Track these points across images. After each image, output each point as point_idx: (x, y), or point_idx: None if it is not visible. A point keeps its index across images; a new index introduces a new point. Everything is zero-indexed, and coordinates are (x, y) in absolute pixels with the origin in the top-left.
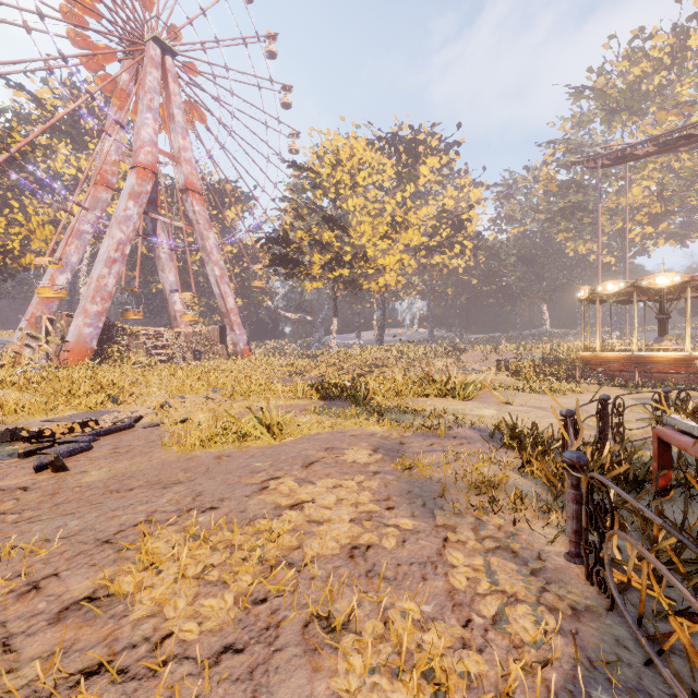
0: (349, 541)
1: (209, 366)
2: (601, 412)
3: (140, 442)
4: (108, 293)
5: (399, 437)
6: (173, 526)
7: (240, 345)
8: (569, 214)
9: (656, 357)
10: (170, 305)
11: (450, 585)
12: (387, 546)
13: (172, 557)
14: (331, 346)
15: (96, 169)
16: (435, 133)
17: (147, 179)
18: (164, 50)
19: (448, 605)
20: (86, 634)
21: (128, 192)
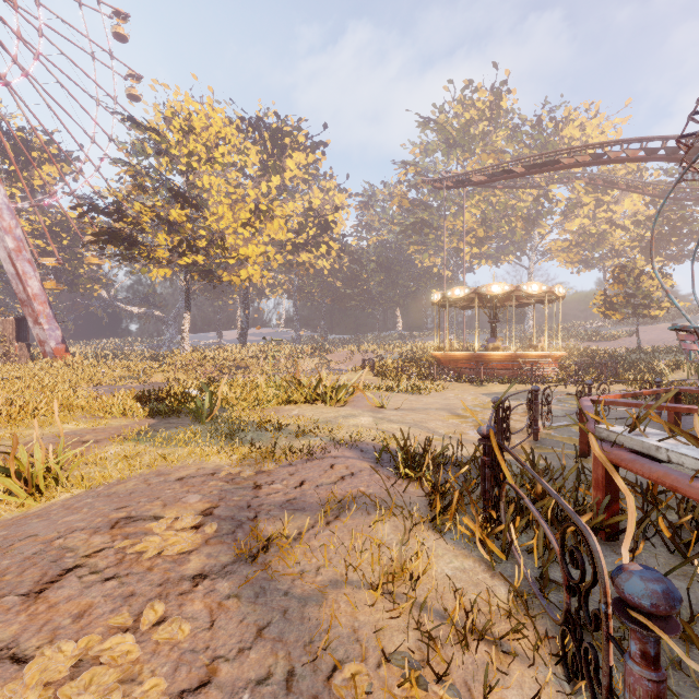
0: None
1: None
2: (497, 419)
3: None
4: None
5: (254, 474)
6: None
7: (50, 343)
8: (419, 228)
9: (491, 355)
10: None
11: None
12: None
13: None
14: (182, 345)
15: None
16: (302, 128)
17: None
18: None
19: None
20: None
21: None
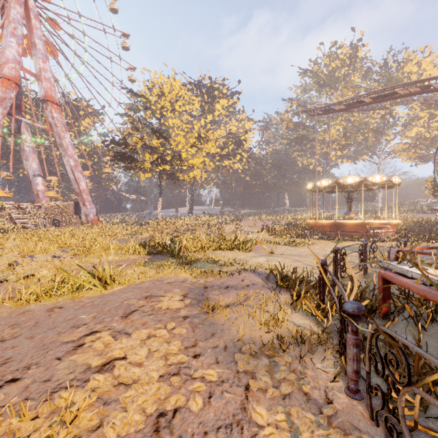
0: (155, 408)
1: (65, 231)
2: (335, 259)
3: None
4: None
5: (204, 282)
6: None
7: (90, 215)
8: (300, 141)
9: (347, 223)
10: (33, 186)
11: None
12: (194, 409)
13: None
14: (157, 216)
15: None
16: (225, 84)
17: (11, 88)
18: None
19: None
20: None
21: None
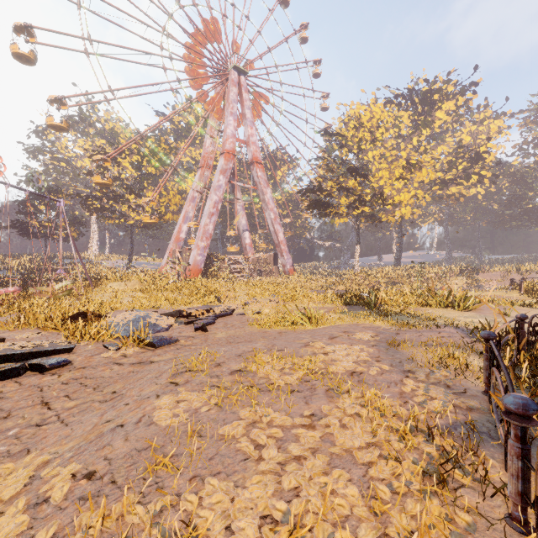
0: (351, 369)
1: (267, 281)
2: None
3: (237, 322)
4: (209, 235)
5: (397, 330)
6: (265, 354)
7: (287, 266)
8: None
9: None
10: (242, 240)
11: (402, 391)
12: (371, 373)
13: (268, 363)
14: (354, 267)
15: (202, 158)
16: (451, 80)
17: (230, 160)
18: (239, 73)
19: (398, 396)
20: (242, 379)
21: (219, 170)
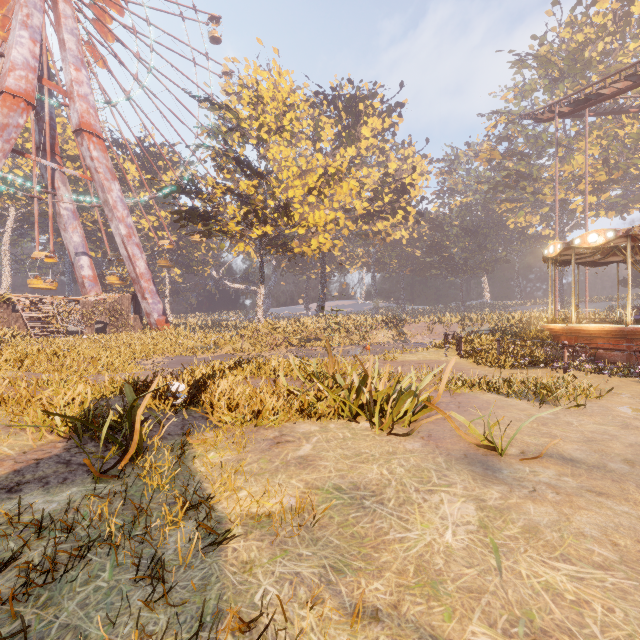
0: None
1: (103, 341)
2: None
3: None
4: None
5: None
6: None
7: (153, 315)
8: (514, 181)
9: None
10: (76, 270)
11: None
12: None
13: None
14: (256, 316)
15: None
16: (377, 93)
17: (18, 109)
18: None
19: None
20: None
21: None
